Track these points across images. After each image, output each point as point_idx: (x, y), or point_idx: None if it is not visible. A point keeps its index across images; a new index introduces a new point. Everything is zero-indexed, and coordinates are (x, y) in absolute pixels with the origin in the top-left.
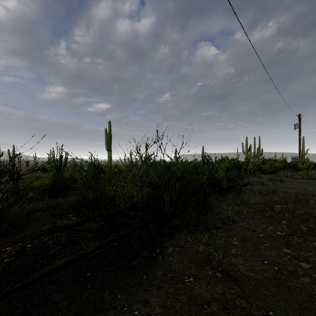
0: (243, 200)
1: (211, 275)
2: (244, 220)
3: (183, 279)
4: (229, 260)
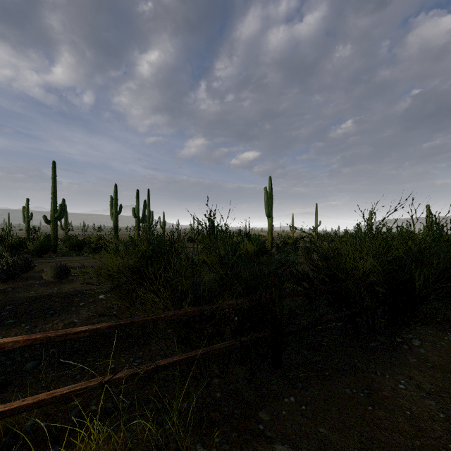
0: None
1: None
2: None
3: None
4: None
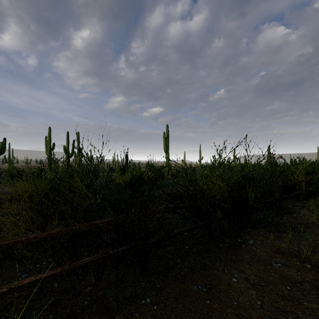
0: None
1: (299, 265)
2: None
3: (271, 264)
4: (318, 258)
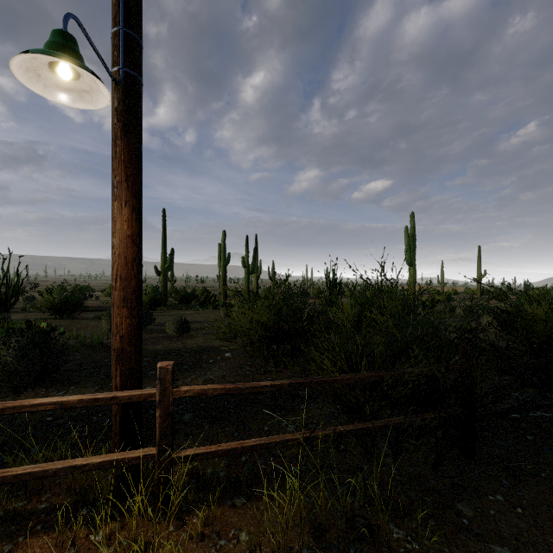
0: None
1: None
2: None
3: None
4: None
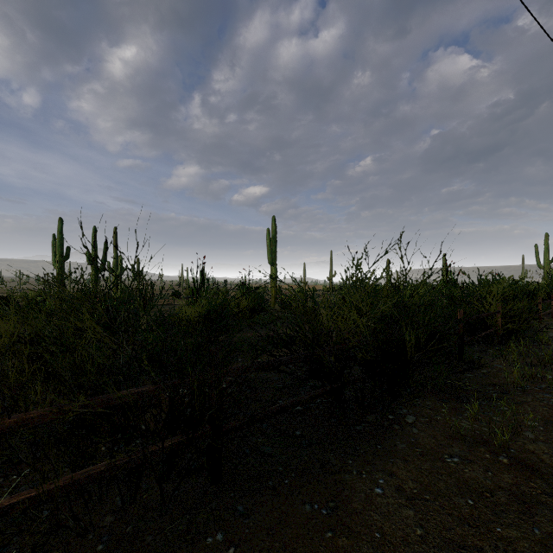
0: (542, 356)
1: (489, 460)
2: (547, 391)
3: (442, 458)
4: (521, 445)
